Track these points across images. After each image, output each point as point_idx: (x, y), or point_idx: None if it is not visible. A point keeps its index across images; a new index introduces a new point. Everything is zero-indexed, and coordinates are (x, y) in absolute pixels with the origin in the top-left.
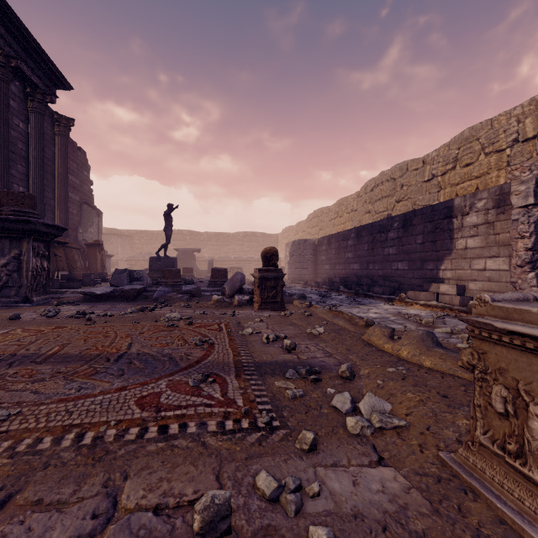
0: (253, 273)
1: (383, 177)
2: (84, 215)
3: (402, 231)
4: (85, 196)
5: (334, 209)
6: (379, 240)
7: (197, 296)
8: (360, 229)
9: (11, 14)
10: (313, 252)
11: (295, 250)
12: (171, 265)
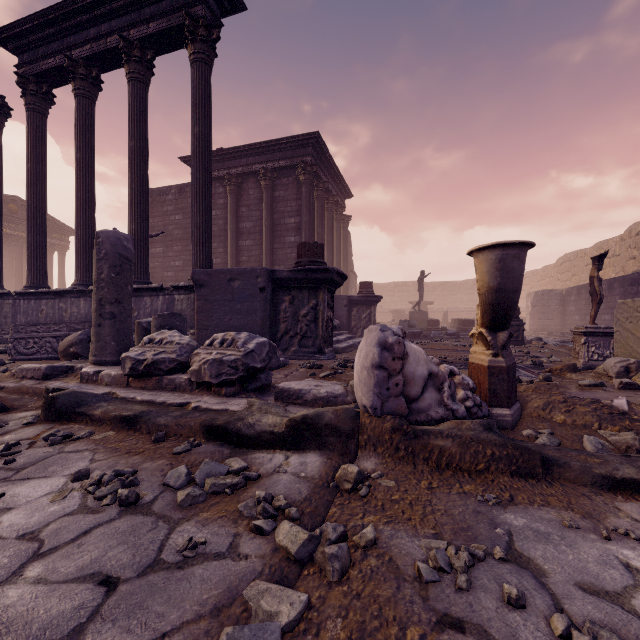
0: None
1: None
2: (350, 280)
3: None
4: (350, 266)
5: (590, 253)
6: (630, 293)
7: (458, 337)
8: (611, 282)
9: (338, 173)
10: (559, 303)
11: (538, 301)
12: (425, 317)
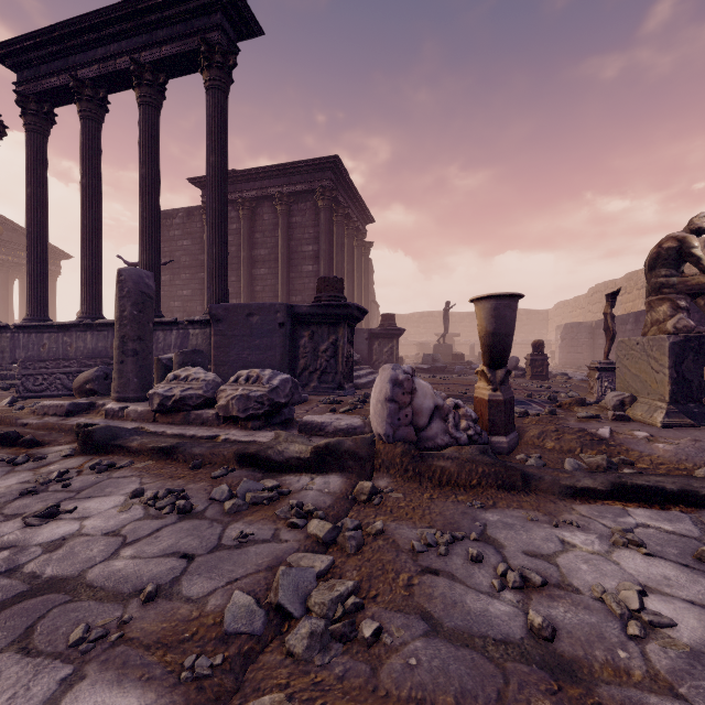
0: (525, 357)
1: None
2: (372, 311)
3: None
4: (371, 295)
5: (620, 284)
6: None
7: None
8: (638, 315)
9: (358, 198)
10: (589, 335)
11: (567, 334)
12: (450, 350)
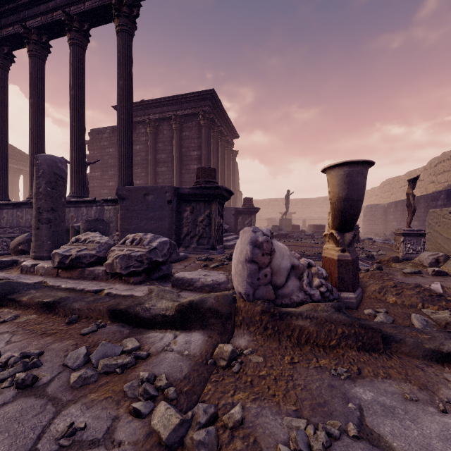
0: None
1: (444, 157)
2: (237, 197)
3: (446, 201)
4: (237, 187)
5: (403, 179)
6: (431, 206)
7: (313, 237)
8: (418, 198)
9: (228, 120)
10: (383, 213)
11: (368, 212)
12: (290, 223)
